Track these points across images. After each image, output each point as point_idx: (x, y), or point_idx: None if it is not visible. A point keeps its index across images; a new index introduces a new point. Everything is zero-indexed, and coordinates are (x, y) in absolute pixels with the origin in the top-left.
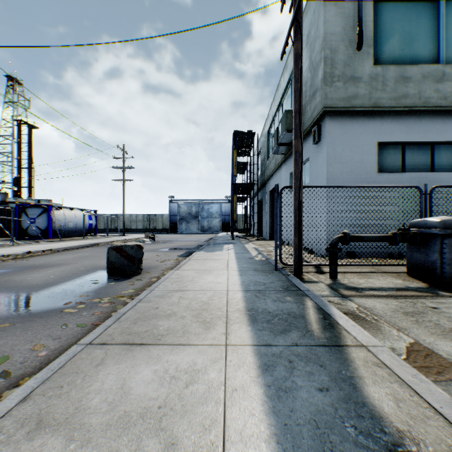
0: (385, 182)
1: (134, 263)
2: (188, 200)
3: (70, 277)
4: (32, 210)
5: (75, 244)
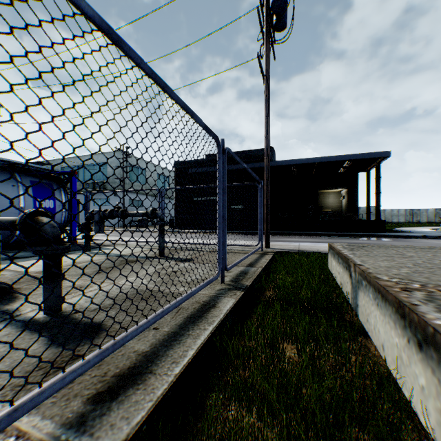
0: (131, 209)
1: None
2: None
3: None
4: None
5: None
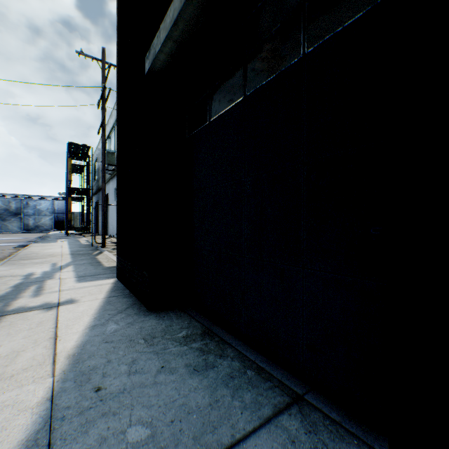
0: None
1: None
2: (5, 194)
3: None
4: None
5: None
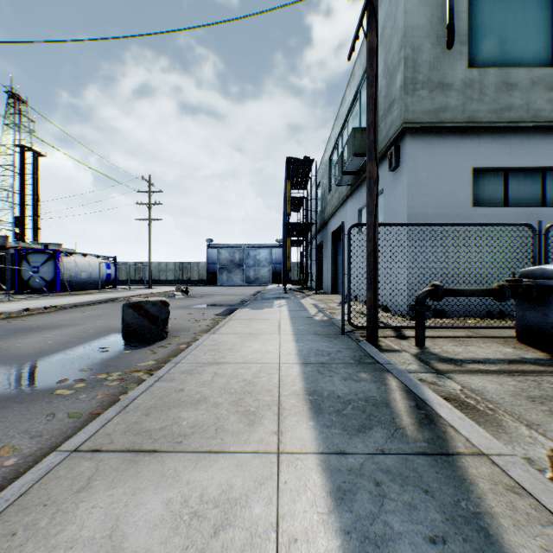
0: (483, 220)
1: (157, 324)
2: (230, 245)
3: (74, 343)
4: (35, 256)
5: (87, 298)
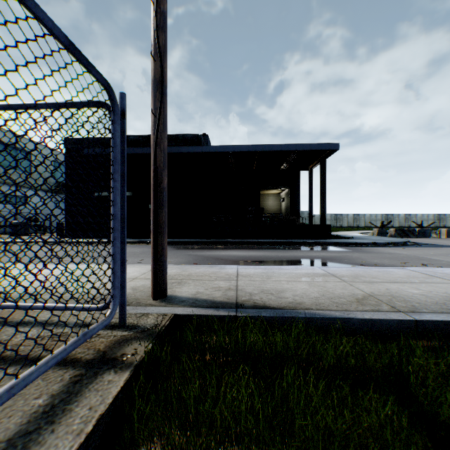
0: (1, 207)
1: None
2: None
3: None
4: None
5: None
